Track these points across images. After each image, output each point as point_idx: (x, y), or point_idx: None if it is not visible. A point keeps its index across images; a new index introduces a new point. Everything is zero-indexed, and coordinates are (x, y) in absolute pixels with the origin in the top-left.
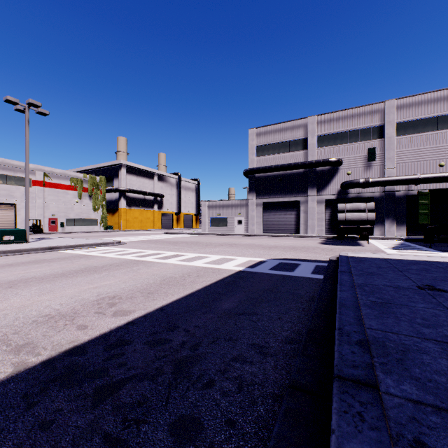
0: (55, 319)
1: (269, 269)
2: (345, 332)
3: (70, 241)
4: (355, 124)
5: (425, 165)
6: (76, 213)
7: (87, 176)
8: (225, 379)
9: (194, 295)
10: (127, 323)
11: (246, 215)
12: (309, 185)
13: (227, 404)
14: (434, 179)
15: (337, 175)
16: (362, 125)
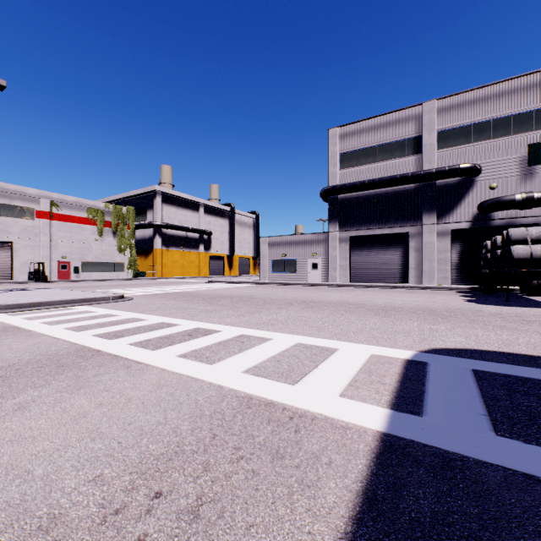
0: None
1: (489, 424)
2: None
3: (38, 295)
4: (505, 108)
5: None
6: (95, 254)
7: (110, 205)
8: None
9: None
10: None
11: (324, 256)
12: (423, 208)
13: None
14: None
15: (472, 190)
16: (518, 108)
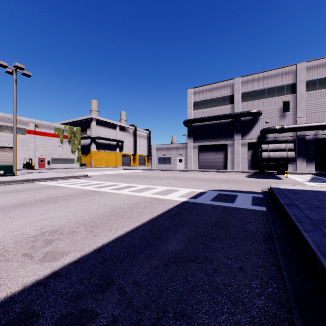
0: None
1: (210, 200)
2: None
3: (48, 175)
4: (272, 83)
5: None
6: (59, 154)
7: (67, 126)
8: None
9: (139, 229)
10: (50, 275)
11: (185, 155)
12: (234, 131)
13: None
14: None
15: (258, 123)
16: (278, 83)
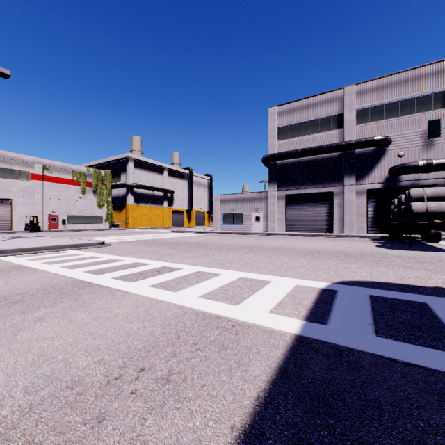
0: None
1: (373, 329)
2: None
3: (36, 242)
4: (410, 91)
5: None
6: (79, 209)
7: (91, 169)
8: None
9: None
10: None
11: (265, 211)
12: (345, 171)
13: None
14: None
15: (384, 158)
16: (420, 92)
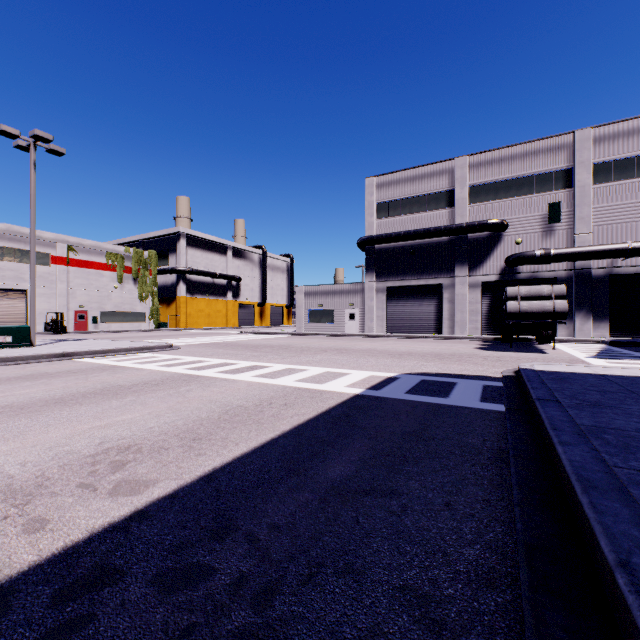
0: None
1: (405, 391)
2: None
3: (97, 345)
4: (529, 168)
5: (639, 228)
6: (115, 303)
7: (131, 250)
8: None
9: (276, 444)
10: (130, 516)
11: (361, 307)
12: (456, 260)
13: None
14: None
15: (500, 245)
16: (540, 169)
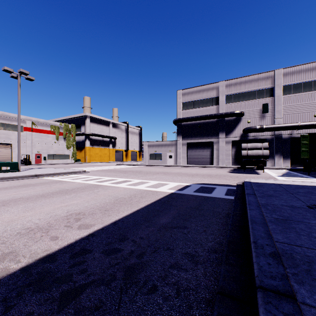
0: (34, 231)
1: (193, 191)
2: (259, 245)
3: (49, 171)
4: (253, 87)
5: (304, 116)
6: (55, 150)
7: (62, 124)
8: (165, 284)
9: (139, 211)
10: (88, 235)
11: (175, 152)
12: (220, 130)
13: (168, 309)
14: (310, 126)
15: (240, 123)
16: (258, 87)
